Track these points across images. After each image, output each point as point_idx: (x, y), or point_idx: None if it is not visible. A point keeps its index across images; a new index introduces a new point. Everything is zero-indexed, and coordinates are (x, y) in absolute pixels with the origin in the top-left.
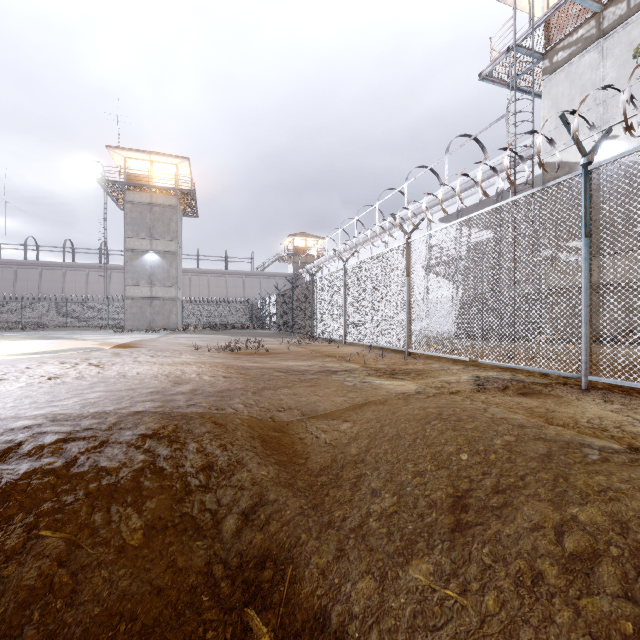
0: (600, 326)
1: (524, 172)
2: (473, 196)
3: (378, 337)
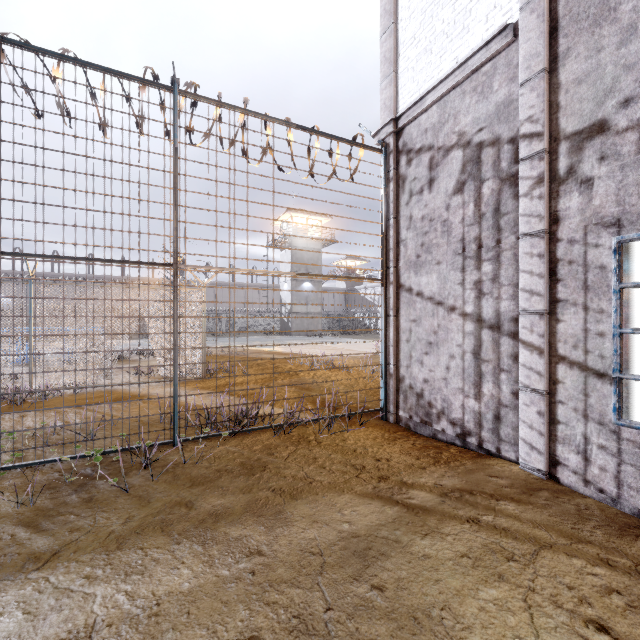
0: None
1: None
2: None
3: None
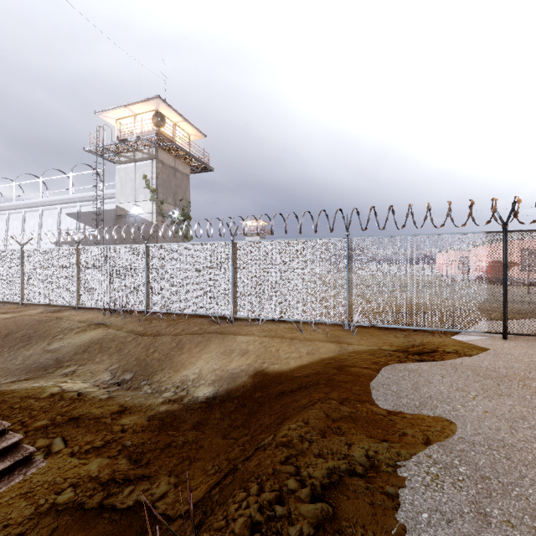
0: (80, 291)
1: (112, 204)
2: (87, 207)
3: (4, 296)
